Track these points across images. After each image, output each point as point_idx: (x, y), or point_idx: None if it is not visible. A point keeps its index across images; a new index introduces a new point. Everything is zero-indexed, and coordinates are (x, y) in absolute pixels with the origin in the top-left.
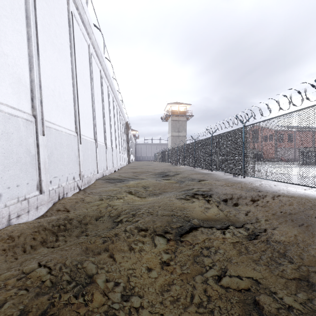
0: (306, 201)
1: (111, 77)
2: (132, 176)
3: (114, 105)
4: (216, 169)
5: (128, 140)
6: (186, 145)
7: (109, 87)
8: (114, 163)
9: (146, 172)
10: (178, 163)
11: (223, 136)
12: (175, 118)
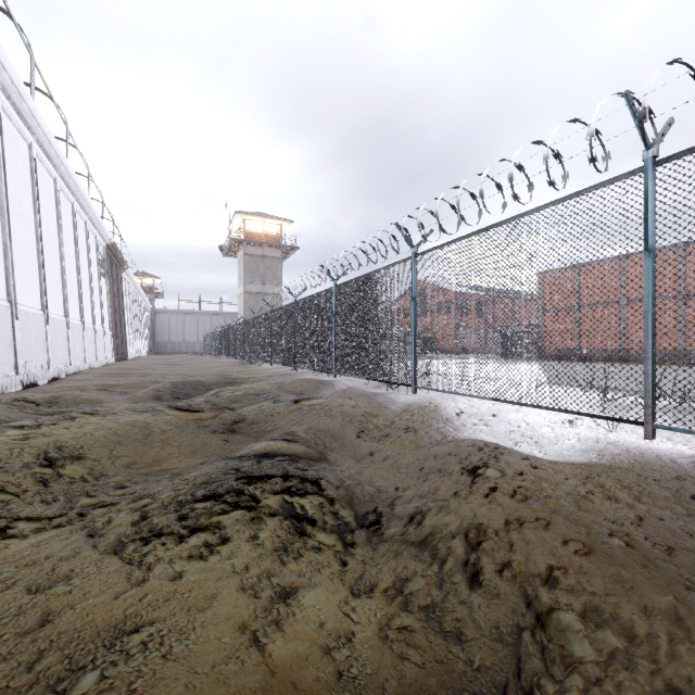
0: (636, 479)
1: (8, 64)
2: (77, 400)
3: (37, 173)
4: (346, 372)
5: (121, 298)
6: (275, 312)
7: (2, 98)
8: (30, 358)
9: (151, 384)
10: (259, 357)
11: (364, 283)
12: (255, 251)
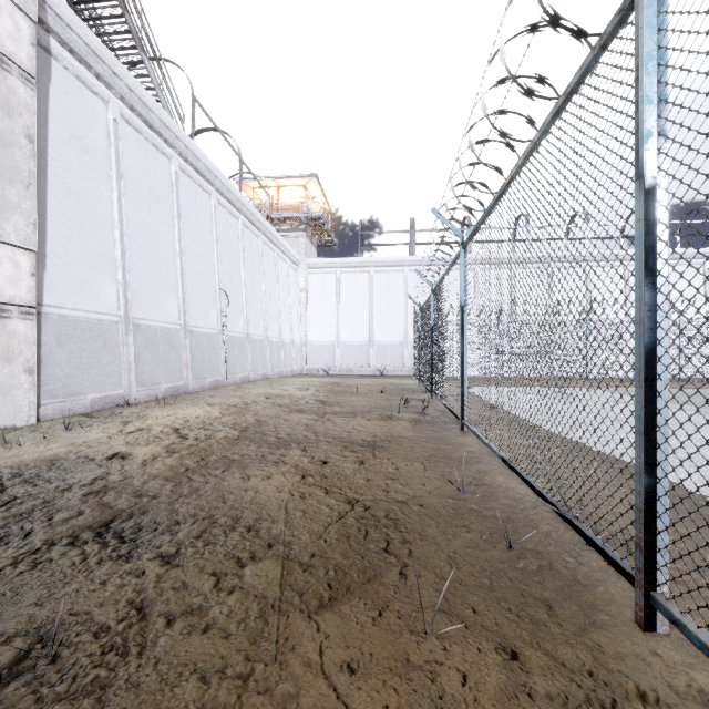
0: None
1: None
2: None
3: None
4: None
5: None
6: None
7: None
8: None
9: None
10: None
11: None
12: None
